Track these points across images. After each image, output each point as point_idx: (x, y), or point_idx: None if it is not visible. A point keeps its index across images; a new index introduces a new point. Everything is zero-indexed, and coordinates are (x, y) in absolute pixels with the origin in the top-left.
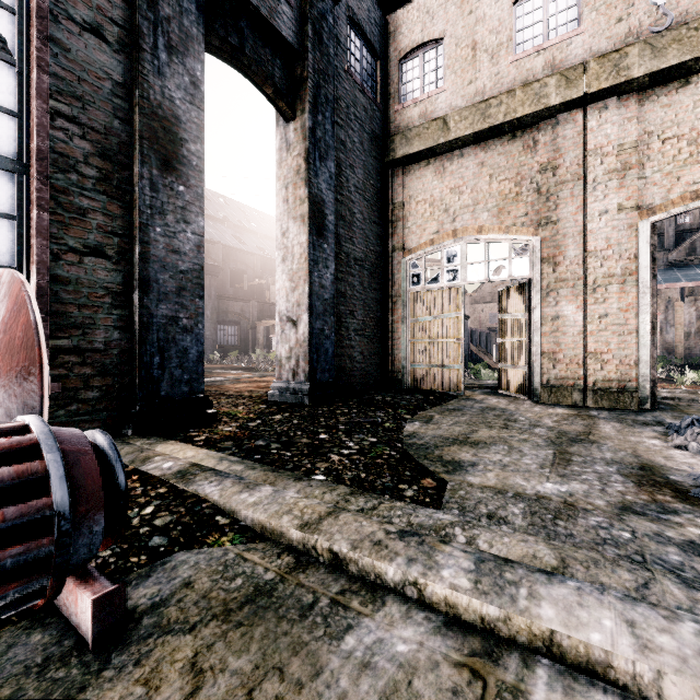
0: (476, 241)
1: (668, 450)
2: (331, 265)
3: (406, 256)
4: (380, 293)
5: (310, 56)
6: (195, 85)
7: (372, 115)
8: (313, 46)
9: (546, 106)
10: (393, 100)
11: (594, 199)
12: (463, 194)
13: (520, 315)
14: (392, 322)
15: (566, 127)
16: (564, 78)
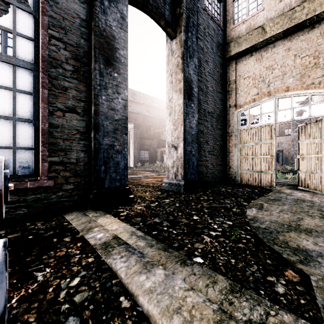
0: (284, 96)
1: None
2: (196, 115)
3: (237, 109)
4: (222, 131)
5: (184, 0)
6: (123, 19)
7: (217, 33)
8: None
9: None
10: (229, 23)
11: None
12: (275, 69)
13: (316, 140)
14: (228, 146)
15: None
16: None
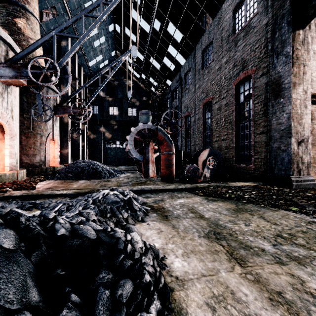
0: None
1: (162, 245)
2: None
3: None
4: None
5: None
6: (287, 56)
7: None
8: None
9: None
10: None
11: None
12: None
13: None
14: None
15: None
16: None
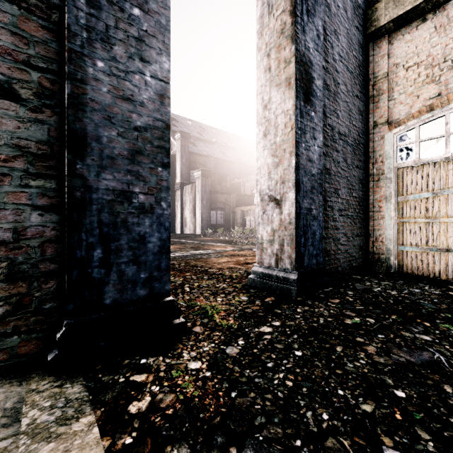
0: None
1: None
2: (318, 136)
3: (391, 130)
4: (361, 171)
5: None
6: None
7: None
8: None
9: None
10: None
11: None
12: None
13: None
14: (372, 201)
15: None
16: None
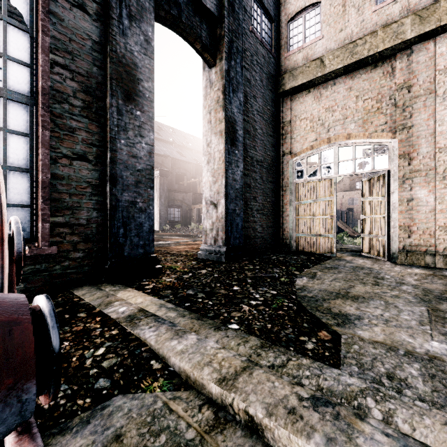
0: (345, 145)
1: None
2: (241, 165)
3: (292, 158)
4: (274, 184)
5: (226, 20)
6: (147, 42)
7: (268, 61)
8: (228, 13)
9: (402, 40)
10: (283, 50)
11: (444, 107)
12: (335, 111)
13: (380, 198)
14: (282, 204)
15: (419, 54)
16: (418, 17)
